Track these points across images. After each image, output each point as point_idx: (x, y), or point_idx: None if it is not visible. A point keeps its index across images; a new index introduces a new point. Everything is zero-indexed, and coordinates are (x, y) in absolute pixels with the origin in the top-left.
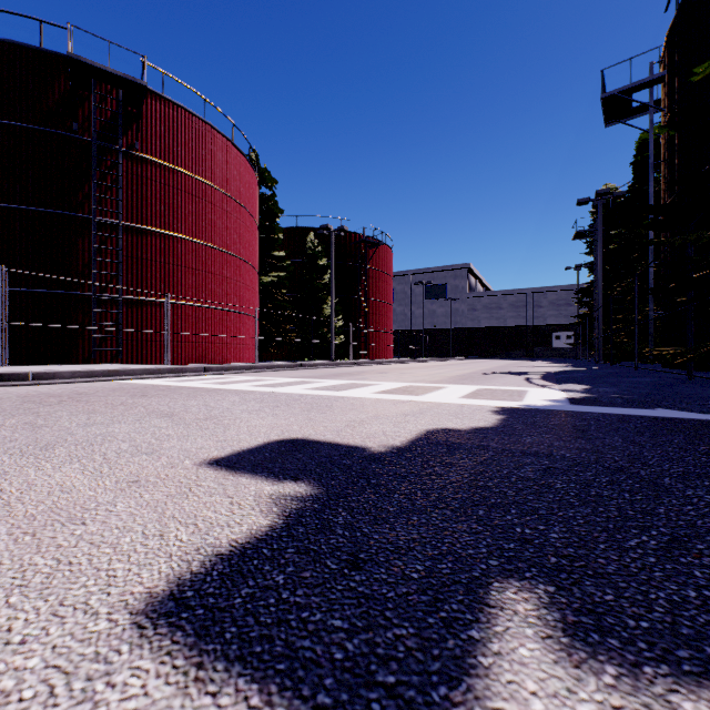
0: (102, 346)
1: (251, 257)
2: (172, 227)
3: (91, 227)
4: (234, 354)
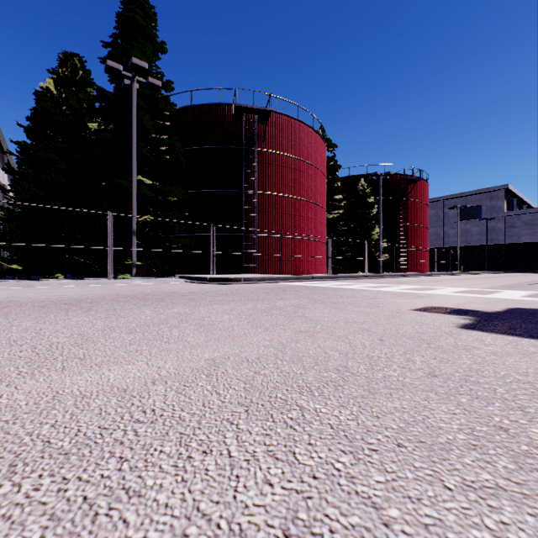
0: (246, 264)
1: (323, 203)
2: (281, 191)
3: (241, 197)
4: (314, 268)
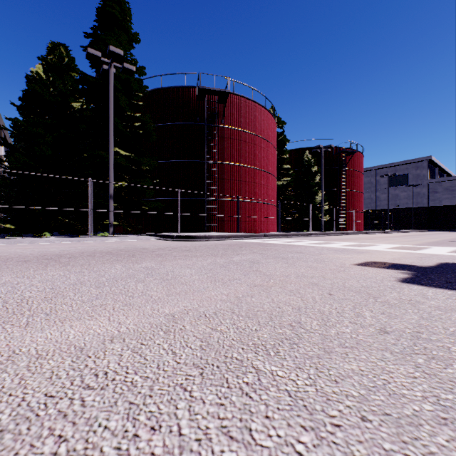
0: (208, 224)
1: (274, 171)
2: (237, 161)
3: (204, 166)
4: (266, 227)
